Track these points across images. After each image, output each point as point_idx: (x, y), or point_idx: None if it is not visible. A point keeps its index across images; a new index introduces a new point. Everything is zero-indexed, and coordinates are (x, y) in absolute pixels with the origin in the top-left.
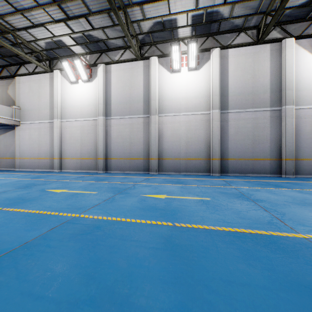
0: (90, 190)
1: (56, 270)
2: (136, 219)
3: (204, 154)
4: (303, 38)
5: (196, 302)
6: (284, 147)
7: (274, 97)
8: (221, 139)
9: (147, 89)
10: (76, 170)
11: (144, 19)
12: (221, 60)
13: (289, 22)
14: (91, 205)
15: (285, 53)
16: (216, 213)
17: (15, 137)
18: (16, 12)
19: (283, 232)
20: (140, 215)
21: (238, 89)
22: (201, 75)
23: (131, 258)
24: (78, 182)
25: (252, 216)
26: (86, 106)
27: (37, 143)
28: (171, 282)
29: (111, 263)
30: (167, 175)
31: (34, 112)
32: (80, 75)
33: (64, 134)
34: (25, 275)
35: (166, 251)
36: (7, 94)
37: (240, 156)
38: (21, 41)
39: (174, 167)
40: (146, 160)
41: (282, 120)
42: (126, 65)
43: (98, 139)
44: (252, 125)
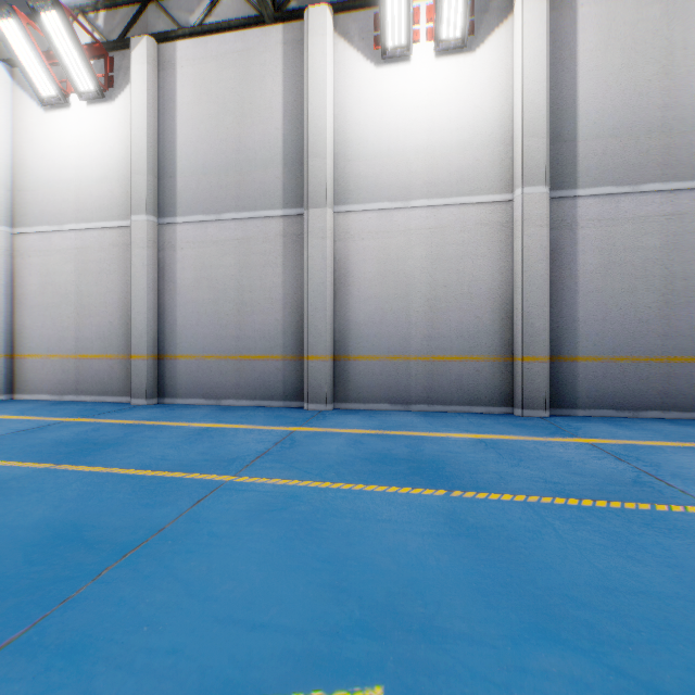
0: None
1: None
2: None
3: (492, 341)
4: None
5: None
6: None
7: None
8: (550, 289)
9: (298, 121)
10: (61, 395)
11: None
12: (552, 16)
13: None
14: None
15: None
16: None
17: None
18: None
19: None
20: None
21: (610, 115)
22: (480, 69)
23: None
24: None
25: None
26: (95, 182)
27: None
28: None
29: None
30: (364, 415)
31: None
32: (68, 75)
33: (24, 277)
34: None
35: None
36: None
37: (617, 349)
38: None
39: (389, 388)
40: (291, 363)
41: None
42: (226, 41)
43: (130, 292)
44: (661, 238)
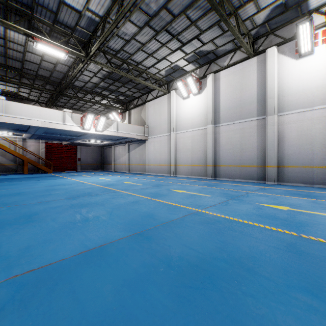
0: (204, 193)
1: (197, 239)
2: (253, 222)
3: None
4: None
5: (321, 293)
6: None
7: None
8: None
9: (262, 87)
10: (187, 175)
11: (258, 12)
12: None
13: None
14: (209, 205)
15: None
16: None
17: (145, 148)
18: (148, 56)
19: None
20: (257, 220)
21: None
22: None
23: (252, 247)
24: (192, 185)
25: None
26: (196, 117)
27: (159, 153)
28: (294, 273)
29: (235, 246)
30: (290, 186)
31: (157, 128)
32: (191, 90)
33: (178, 144)
34: (179, 236)
35: (289, 253)
36: (140, 117)
37: None
38: (150, 75)
39: (302, 178)
40: (260, 168)
41: None
42: (236, 67)
43: (207, 147)
44: None
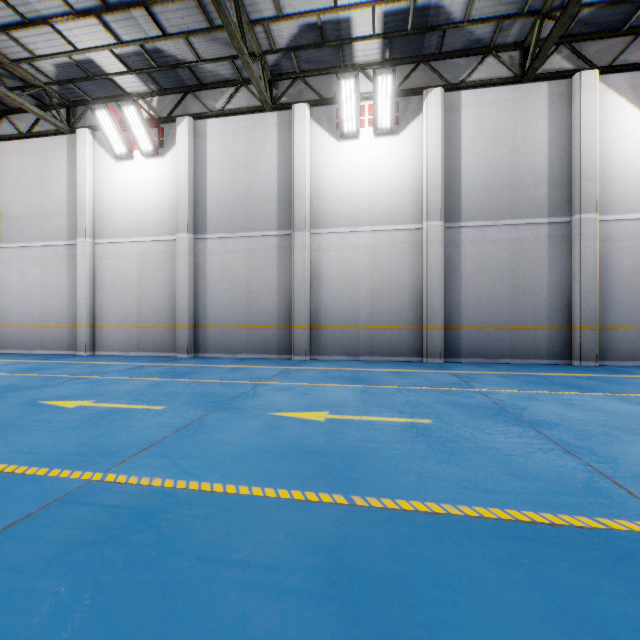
0: (149, 401)
1: None
2: (251, 486)
3: (409, 316)
4: (617, 71)
5: None
6: (578, 302)
7: (556, 195)
8: (445, 284)
9: (287, 174)
10: (128, 352)
11: (279, 18)
12: (446, 115)
13: (588, 36)
14: (142, 445)
15: (581, 102)
16: (453, 462)
17: None
18: None
19: (634, 519)
20: (263, 473)
21: (481, 177)
22: (402, 145)
23: (224, 638)
24: (125, 380)
25: (542, 469)
26: (151, 210)
27: (40, 292)
28: None
29: None
30: (330, 362)
31: (32, 223)
32: (136, 141)
33: (101, 272)
34: None
35: (333, 605)
36: None
37: (485, 321)
38: None
39: (345, 346)
40: (283, 330)
41: (573, 244)
42: (240, 120)
43: (177, 284)
44: (510, 254)
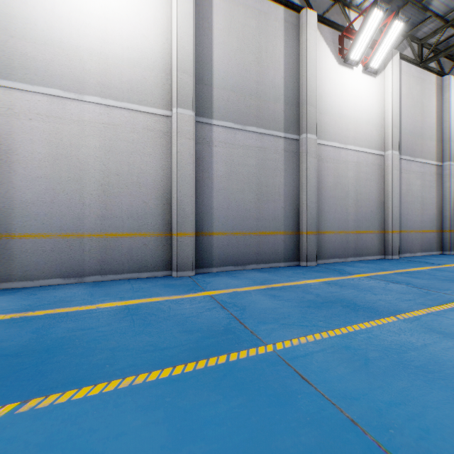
0: None
1: None
2: None
3: (156, 221)
4: (327, 24)
5: None
6: (305, 210)
7: (289, 113)
8: (196, 185)
9: None
10: None
11: None
12: None
13: None
14: None
15: (307, 36)
16: None
17: None
18: None
19: None
20: None
21: (231, 77)
22: (147, 7)
23: None
24: None
25: None
26: None
27: None
28: None
29: None
30: (24, 293)
31: None
32: None
33: None
34: None
35: None
36: None
37: (235, 227)
38: None
39: (61, 263)
40: None
41: (301, 159)
42: None
43: None
44: (256, 161)
